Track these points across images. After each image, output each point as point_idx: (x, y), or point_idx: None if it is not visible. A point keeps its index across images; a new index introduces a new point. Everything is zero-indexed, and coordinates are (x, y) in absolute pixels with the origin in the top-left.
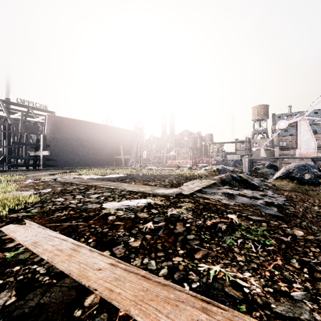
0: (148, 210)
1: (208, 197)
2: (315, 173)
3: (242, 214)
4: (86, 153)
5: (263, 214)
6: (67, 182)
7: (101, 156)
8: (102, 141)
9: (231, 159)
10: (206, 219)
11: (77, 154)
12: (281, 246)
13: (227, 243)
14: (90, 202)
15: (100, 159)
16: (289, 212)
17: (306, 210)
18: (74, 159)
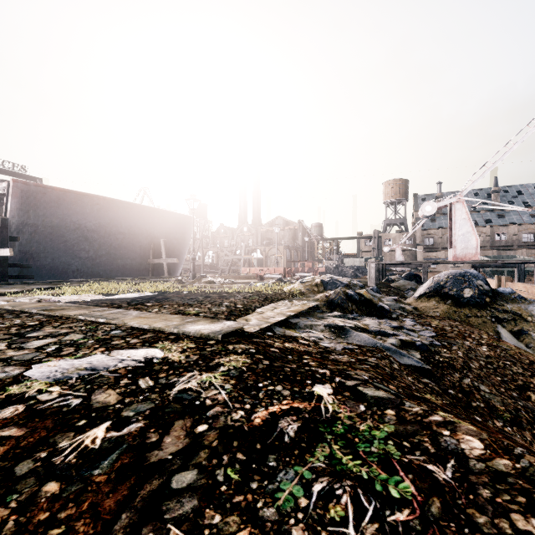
0: (132, 380)
1: (297, 336)
2: (480, 288)
3: (347, 382)
4: (93, 253)
5: (395, 367)
6: (15, 310)
7: (123, 259)
8: (125, 232)
9: (351, 265)
10: (257, 405)
11: (77, 255)
12: (429, 505)
13: (281, 502)
14: (7, 361)
15: (122, 264)
16: (441, 360)
17: (468, 354)
18: (71, 264)
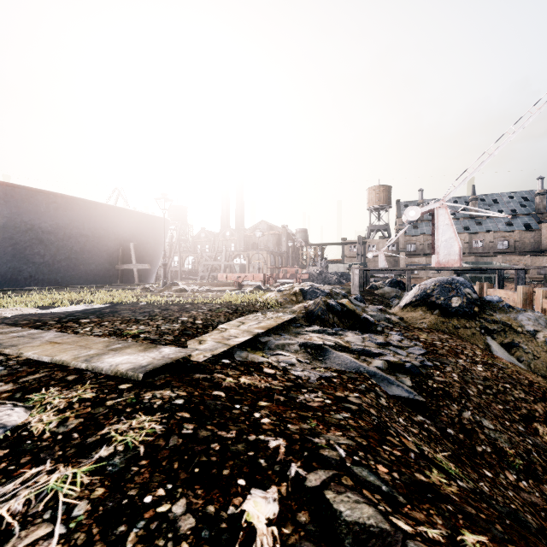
0: None
1: (263, 362)
2: (468, 296)
3: (308, 477)
4: (50, 258)
5: (383, 404)
6: None
7: (87, 264)
8: (88, 234)
9: (335, 272)
10: None
11: (30, 259)
12: None
13: None
14: None
15: (86, 270)
16: (435, 387)
17: (464, 376)
18: (23, 270)
